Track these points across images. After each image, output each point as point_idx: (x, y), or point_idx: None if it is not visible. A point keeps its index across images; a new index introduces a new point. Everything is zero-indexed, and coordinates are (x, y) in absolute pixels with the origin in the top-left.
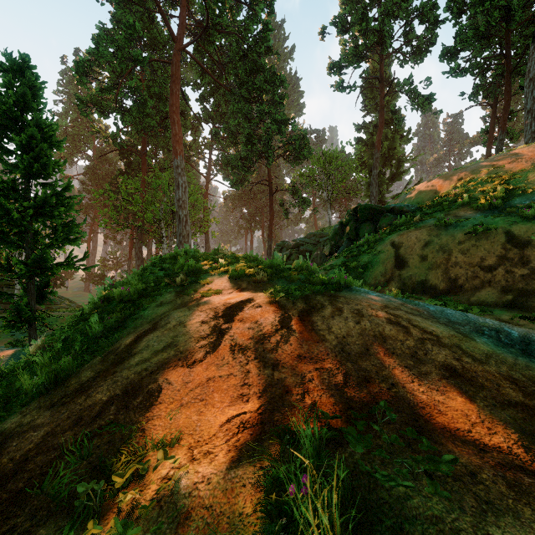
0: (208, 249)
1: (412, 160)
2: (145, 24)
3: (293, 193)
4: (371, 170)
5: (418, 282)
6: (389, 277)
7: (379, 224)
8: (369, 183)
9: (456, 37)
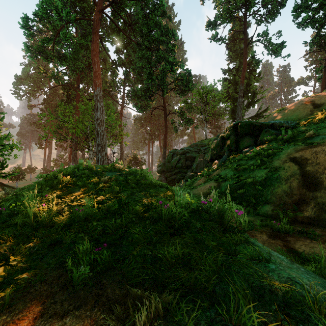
0: (122, 154)
1: (262, 93)
2: None
3: (181, 115)
4: (234, 99)
5: None
6: (299, 199)
7: (260, 138)
8: (232, 109)
9: None
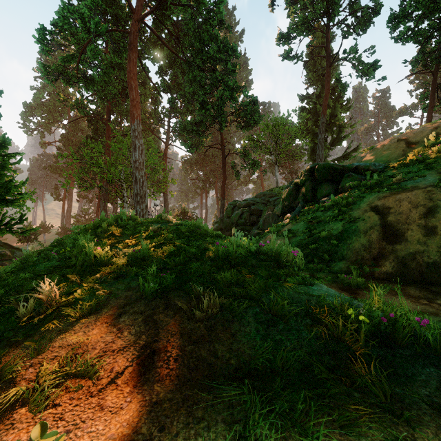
0: (167, 207)
1: (351, 127)
2: (108, 1)
3: (244, 156)
4: (314, 135)
5: (428, 265)
6: (377, 253)
7: (341, 184)
8: (312, 147)
9: (401, 5)
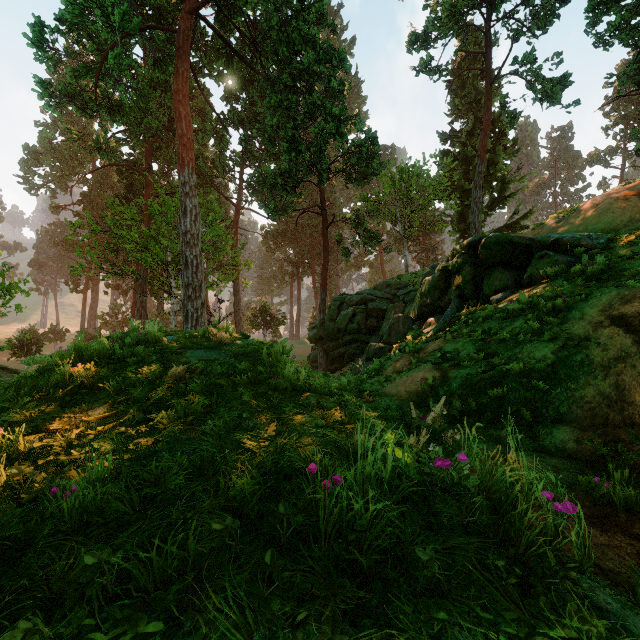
0: (238, 303)
1: (519, 181)
2: None
3: (357, 225)
4: (463, 194)
5: None
6: None
7: (529, 271)
8: (460, 212)
9: None
